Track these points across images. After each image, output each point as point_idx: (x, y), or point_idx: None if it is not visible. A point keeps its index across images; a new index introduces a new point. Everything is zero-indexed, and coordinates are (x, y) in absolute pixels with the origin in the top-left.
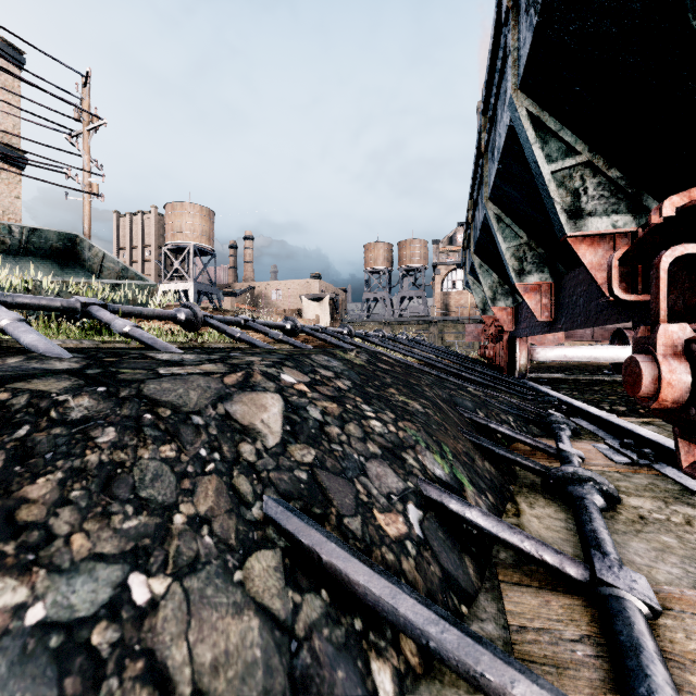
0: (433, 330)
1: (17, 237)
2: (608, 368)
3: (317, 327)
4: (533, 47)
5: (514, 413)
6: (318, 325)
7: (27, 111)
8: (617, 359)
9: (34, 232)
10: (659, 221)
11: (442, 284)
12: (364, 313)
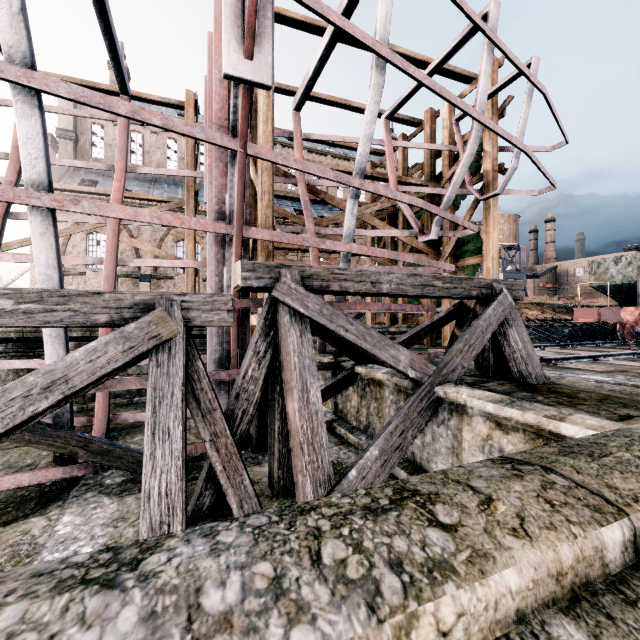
0: None
1: None
2: None
3: None
4: None
5: None
6: None
7: None
8: None
9: None
10: None
11: None
12: None
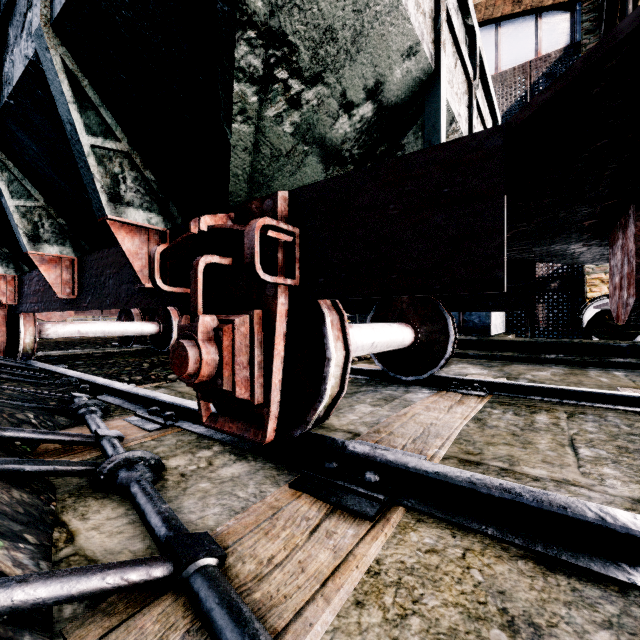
0: None
1: None
2: (116, 340)
3: None
4: None
5: (33, 407)
6: None
7: None
8: (127, 333)
9: None
10: (196, 232)
11: None
12: None
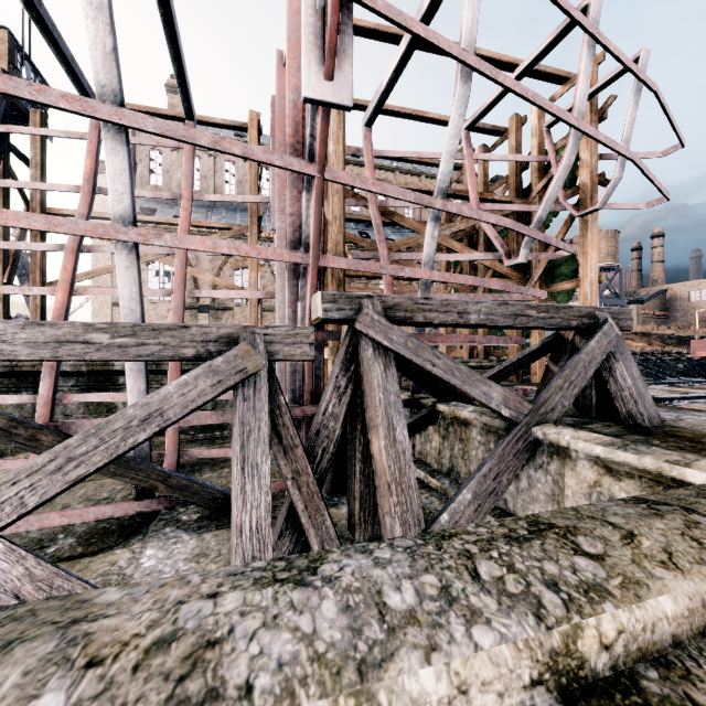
0: None
1: None
2: None
3: None
4: None
5: None
6: None
7: None
8: None
9: None
10: None
11: None
12: None
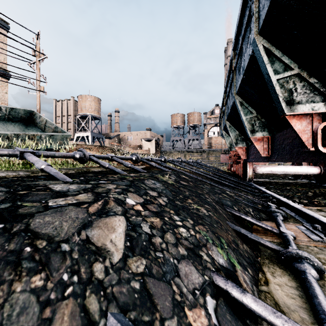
0: (204, 155)
1: (4, 112)
2: (290, 175)
3: (148, 158)
4: (269, 9)
5: (251, 206)
6: (149, 157)
7: (9, 51)
8: (297, 172)
9: (12, 109)
10: None
11: (208, 133)
12: (171, 147)
